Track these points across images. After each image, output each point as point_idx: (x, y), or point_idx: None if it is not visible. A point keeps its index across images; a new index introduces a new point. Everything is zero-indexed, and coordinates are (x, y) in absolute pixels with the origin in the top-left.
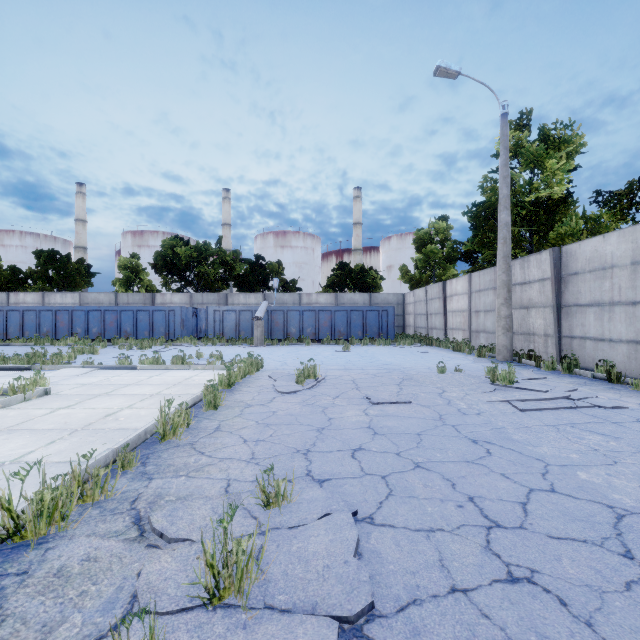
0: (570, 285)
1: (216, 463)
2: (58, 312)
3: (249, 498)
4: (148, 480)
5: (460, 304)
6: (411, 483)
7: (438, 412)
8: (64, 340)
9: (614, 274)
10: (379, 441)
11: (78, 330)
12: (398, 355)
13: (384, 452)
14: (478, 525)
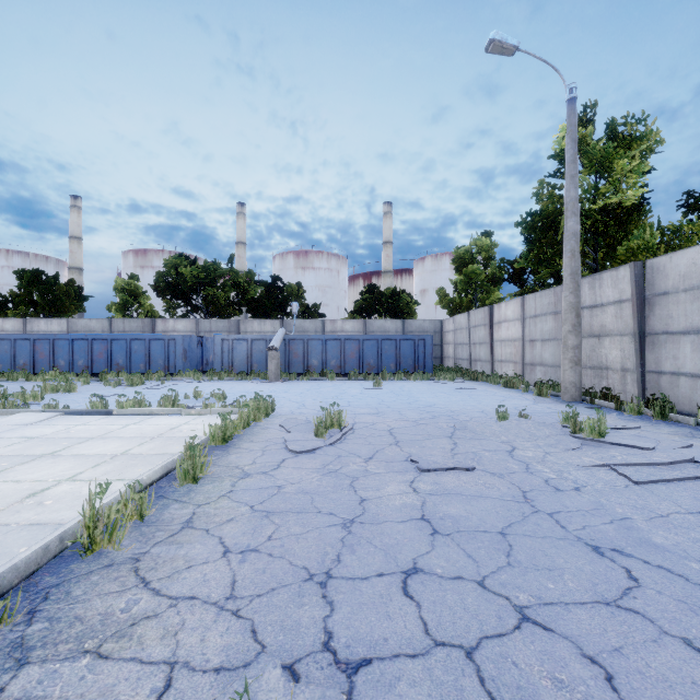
0: (657, 308)
1: (162, 613)
2: (37, 341)
3: None
4: (13, 669)
5: (511, 332)
6: (527, 674)
7: (518, 486)
8: (41, 375)
9: None
10: (444, 551)
11: (61, 362)
12: (440, 393)
13: (457, 579)
14: None
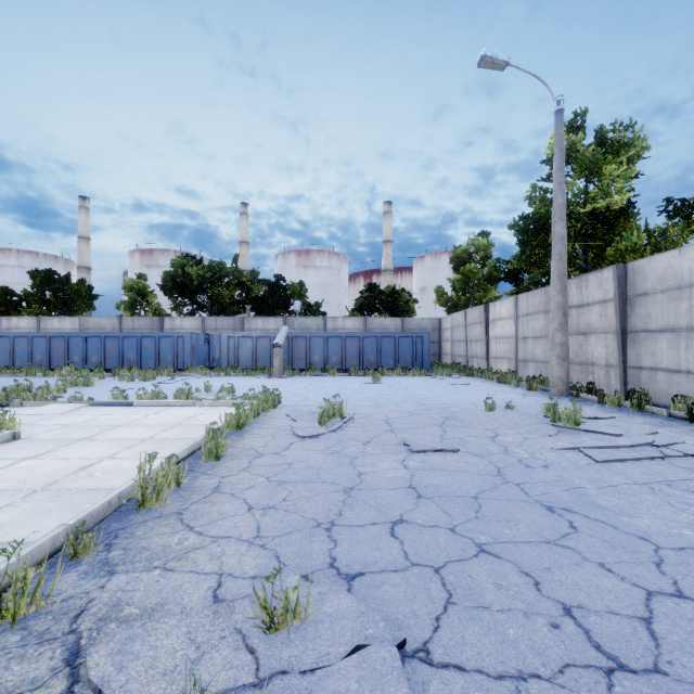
0: (638, 307)
1: (207, 545)
2: (53, 339)
3: (246, 610)
4: (107, 576)
5: (505, 330)
6: (477, 581)
7: (495, 464)
8: (58, 370)
9: (693, 294)
10: (425, 508)
11: (75, 359)
12: (436, 388)
13: (433, 526)
14: (591, 666)
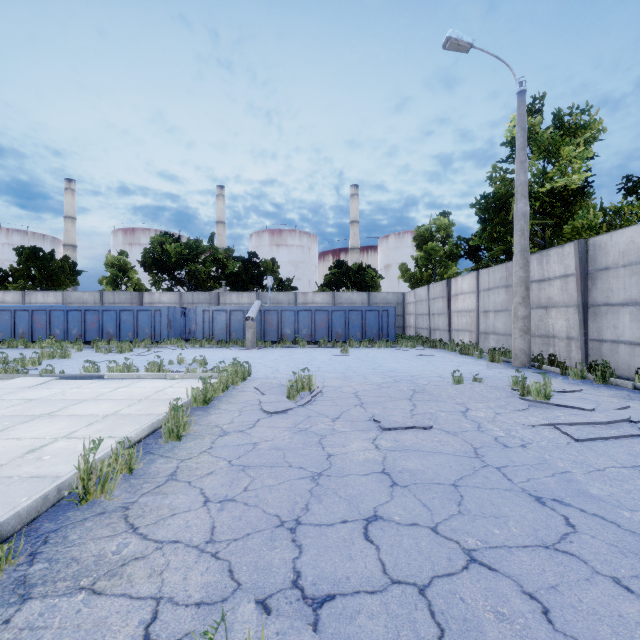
0: (599, 282)
1: (149, 555)
2: (35, 312)
3: None
4: (17, 603)
5: (466, 304)
6: (472, 608)
7: (470, 443)
8: (39, 342)
9: None
10: (402, 500)
11: (56, 331)
12: (402, 359)
13: (413, 525)
14: None
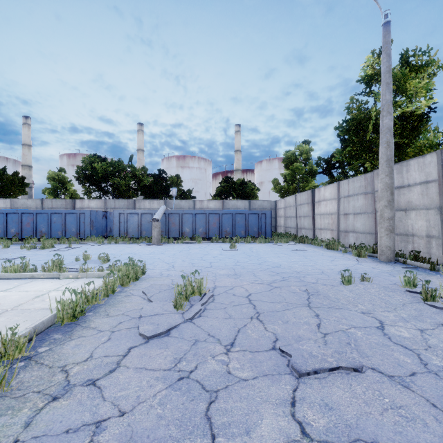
0: None
1: None
2: None
3: None
4: None
5: (328, 208)
6: None
7: None
8: None
9: None
10: None
11: None
12: (281, 254)
13: None
14: None
